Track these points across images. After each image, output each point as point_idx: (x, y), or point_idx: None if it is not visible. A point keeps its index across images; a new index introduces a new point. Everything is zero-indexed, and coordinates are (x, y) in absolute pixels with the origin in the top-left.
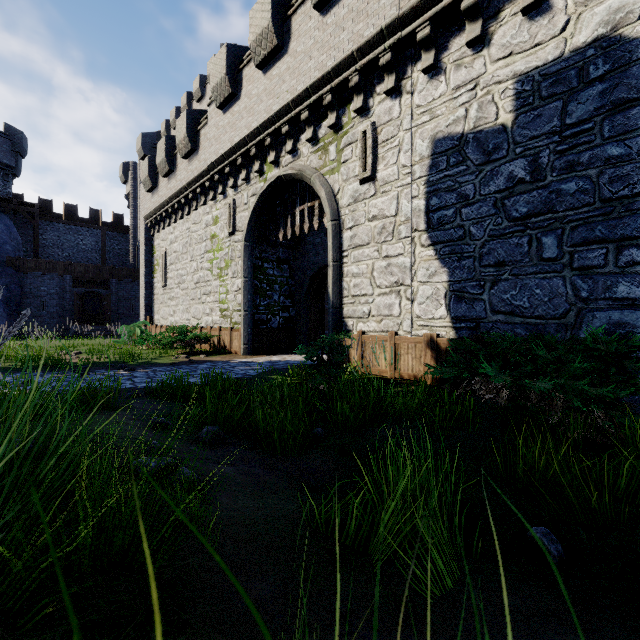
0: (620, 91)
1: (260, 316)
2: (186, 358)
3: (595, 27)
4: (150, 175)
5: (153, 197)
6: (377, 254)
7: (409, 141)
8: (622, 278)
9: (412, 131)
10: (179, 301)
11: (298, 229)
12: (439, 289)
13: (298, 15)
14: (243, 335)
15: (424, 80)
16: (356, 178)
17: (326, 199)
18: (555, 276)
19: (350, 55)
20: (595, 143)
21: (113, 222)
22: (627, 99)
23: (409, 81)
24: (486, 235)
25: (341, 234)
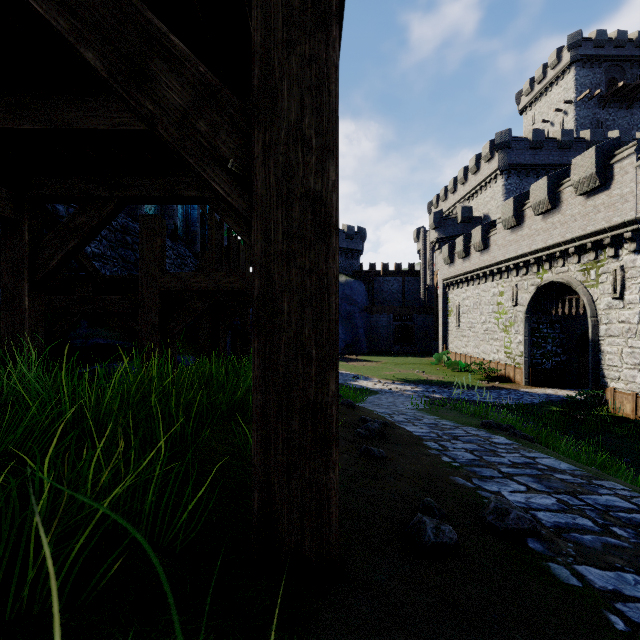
0: None
1: (536, 360)
2: (487, 384)
3: None
4: (449, 256)
5: (450, 268)
6: (624, 344)
7: None
8: None
9: None
10: (470, 339)
11: (567, 310)
12: None
13: (566, 192)
14: (524, 373)
15: None
16: (609, 295)
17: (587, 304)
18: None
19: (603, 229)
20: None
21: (408, 270)
22: None
23: None
24: None
25: (598, 326)
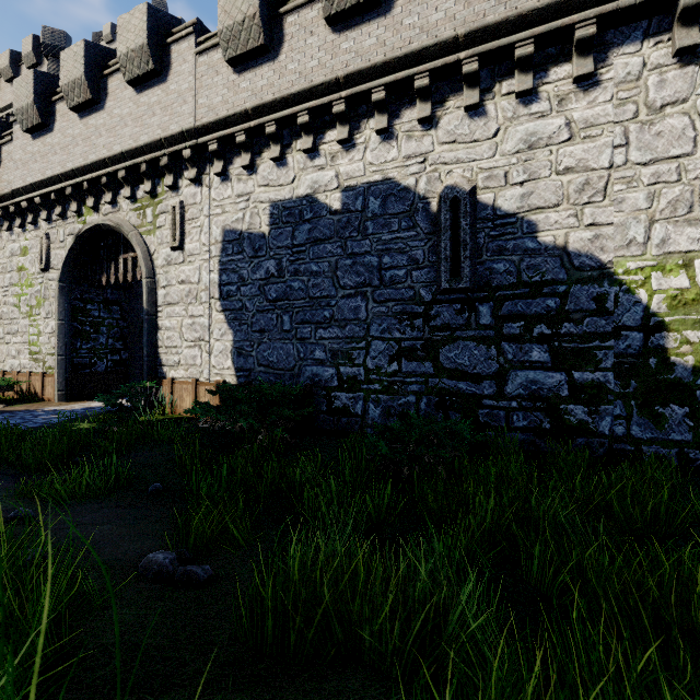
0: (317, 232)
1: (82, 360)
2: None
3: (307, 187)
4: None
5: None
6: (185, 313)
7: (208, 225)
8: (317, 347)
9: (210, 218)
10: None
11: (122, 276)
12: (228, 346)
13: (114, 79)
14: (58, 381)
15: (218, 181)
16: (169, 244)
17: (142, 258)
18: (289, 342)
19: (159, 140)
20: (307, 260)
21: None
22: (319, 238)
23: (208, 177)
24: (255, 309)
25: (157, 291)
